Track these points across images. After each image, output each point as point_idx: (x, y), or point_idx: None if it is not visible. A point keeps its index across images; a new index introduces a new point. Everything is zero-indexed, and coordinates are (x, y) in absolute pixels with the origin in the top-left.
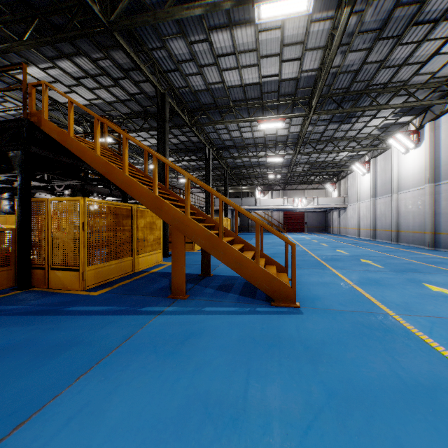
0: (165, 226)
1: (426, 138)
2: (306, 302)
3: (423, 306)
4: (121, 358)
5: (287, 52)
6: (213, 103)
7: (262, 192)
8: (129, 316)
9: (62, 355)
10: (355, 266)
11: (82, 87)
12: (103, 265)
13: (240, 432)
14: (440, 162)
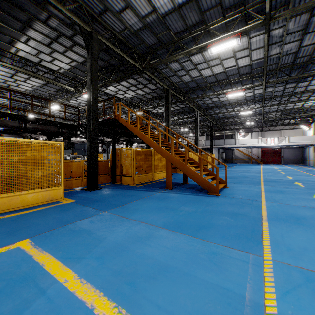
0: None
1: None
2: (225, 194)
3: (288, 201)
4: (146, 199)
5: (238, 54)
6: (197, 86)
7: (243, 134)
8: (149, 192)
9: (131, 197)
10: (282, 185)
11: (130, 90)
12: (140, 175)
13: (173, 211)
14: None
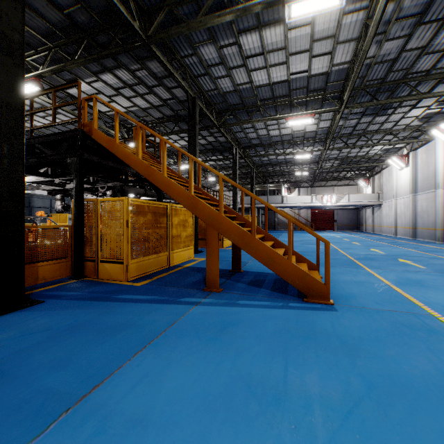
0: (195, 224)
1: None
2: (340, 299)
3: None
4: (169, 340)
5: (317, 47)
6: (240, 104)
7: (288, 190)
8: (171, 305)
9: (119, 334)
10: (393, 266)
11: (121, 97)
12: (144, 259)
13: (283, 411)
14: None
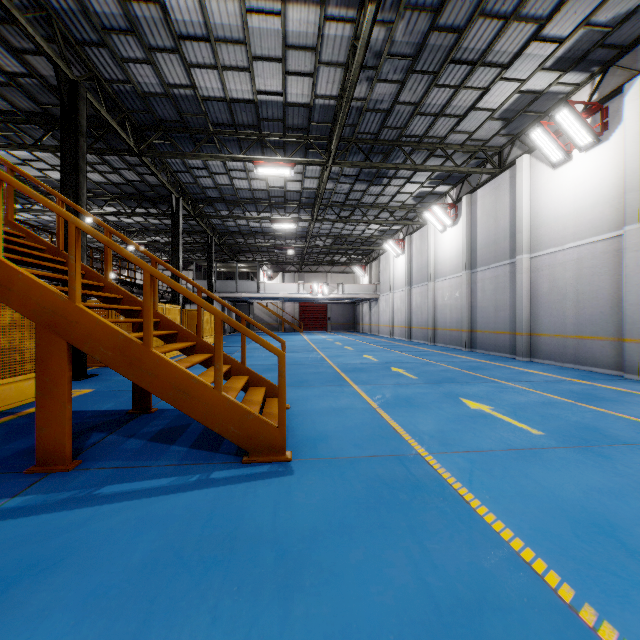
0: None
1: (464, 215)
2: (305, 447)
3: (462, 435)
4: None
5: (293, 60)
6: (179, 122)
7: (269, 274)
8: None
9: None
10: (384, 378)
11: None
12: None
13: None
14: (478, 245)
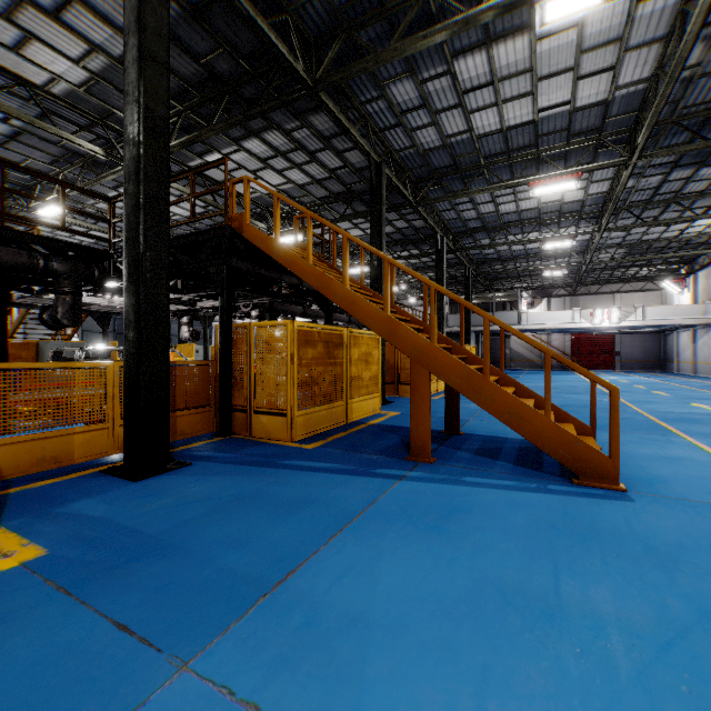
0: (381, 358)
1: None
2: (638, 484)
3: None
4: (372, 525)
5: (588, 62)
6: (451, 166)
7: (529, 301)
8: (363, 478)
9: (302, 512)
10: None
11: (270, 170)
12: (313, 411)
13: (560, 630)
14: None
